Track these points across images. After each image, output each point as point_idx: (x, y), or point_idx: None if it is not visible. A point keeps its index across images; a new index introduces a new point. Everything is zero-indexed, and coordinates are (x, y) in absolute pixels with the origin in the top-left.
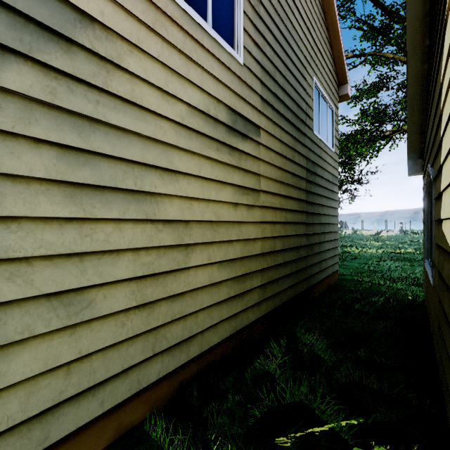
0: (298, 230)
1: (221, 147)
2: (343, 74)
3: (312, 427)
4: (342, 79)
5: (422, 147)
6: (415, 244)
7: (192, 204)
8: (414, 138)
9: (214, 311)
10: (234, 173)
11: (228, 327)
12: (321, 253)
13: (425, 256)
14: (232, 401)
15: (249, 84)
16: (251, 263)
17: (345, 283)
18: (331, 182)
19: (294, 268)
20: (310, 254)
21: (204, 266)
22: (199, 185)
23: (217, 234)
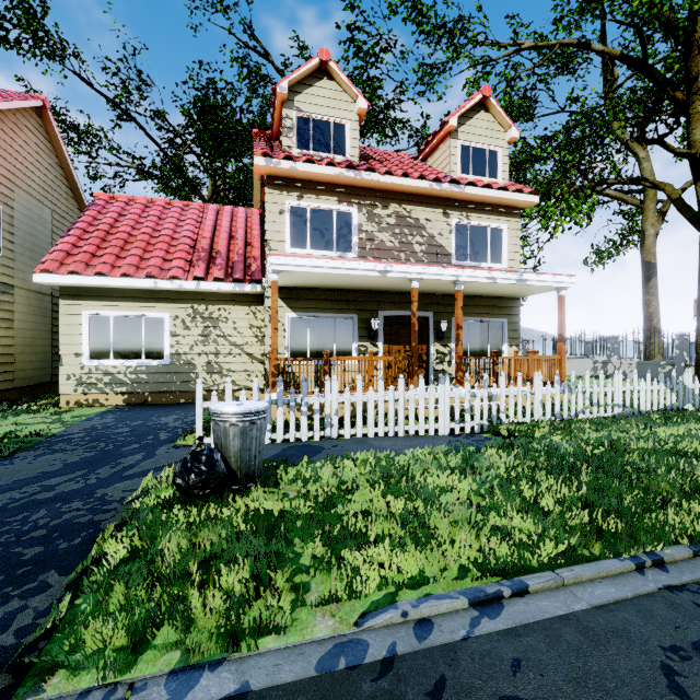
0: (45, 343)
1: None
2: None
3: (41, 404)
4: None
5: None
6: None
7: None
8: None
9: None
10: None
11: None
12: None
13: None
14: (2, 405)
15: (7, 265)
16: (8, 358)
17: None
18: None
19: (41, 366)
20: (57, 359)
21: None
22: None
23: None
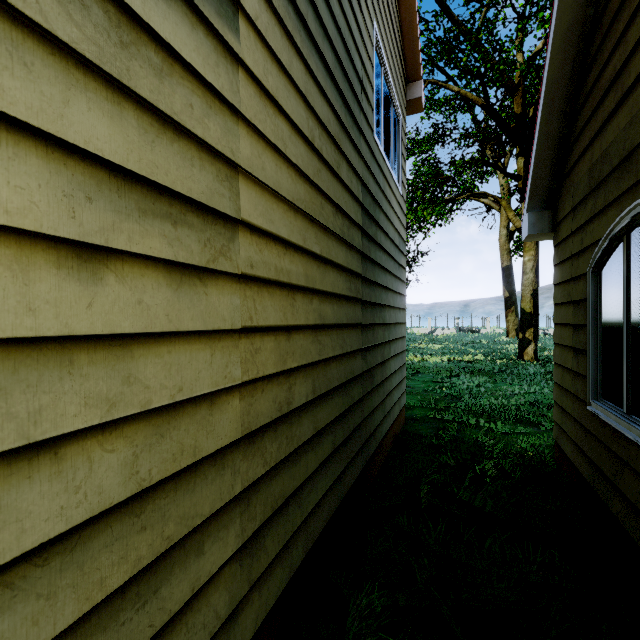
0: (347, 342)
1: None
2: (415, 61)
3: None
4: (413, 69)
5: (552, 188)
6: (479, 346)
7: None
8: (543, 169)
9: None
10: (75, 90)
11: None
12: (385, 382)
13: (592, 393)
14: None
15: None
16: (194, 492)
17: (419, 428)
18: (398, 247)
19: (339, 435)
20: (369, 390)
21: None
22: None
23: None
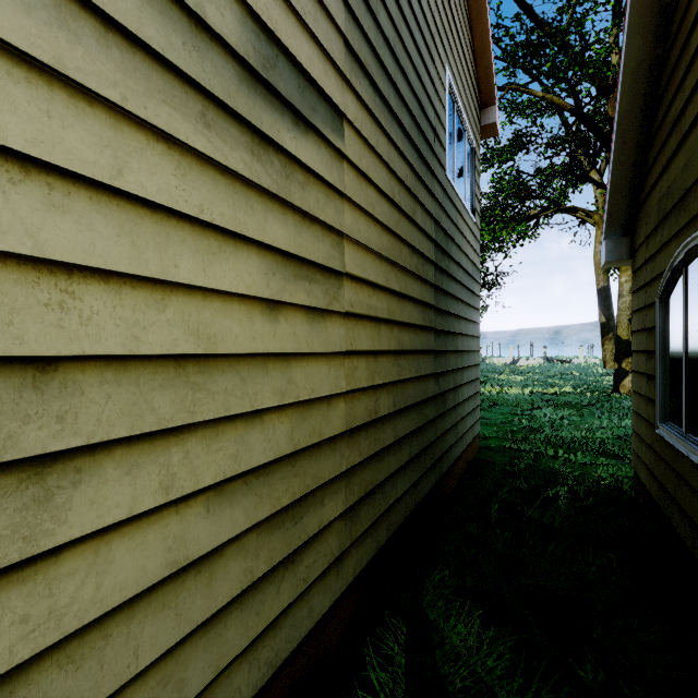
0: (422, 366)
1: (219, 119)
2: (489, 87)
3: None
4: (487, 95)
5: (630, 215)
6: (569, 378)
7: (75, 294)
8: (620, 197)
9: (189, 658)
10: (268, 213)
11: (246, 675)
12: (457, 407)
13: (660, 416)
14: None
15: None
16: (320, 461)
17: (493, 456)
18: (471, 276)
19: (414, 447)
20: (441, 412)
21: (147, 516)
22: (116, 225)
23: (204, 398)
